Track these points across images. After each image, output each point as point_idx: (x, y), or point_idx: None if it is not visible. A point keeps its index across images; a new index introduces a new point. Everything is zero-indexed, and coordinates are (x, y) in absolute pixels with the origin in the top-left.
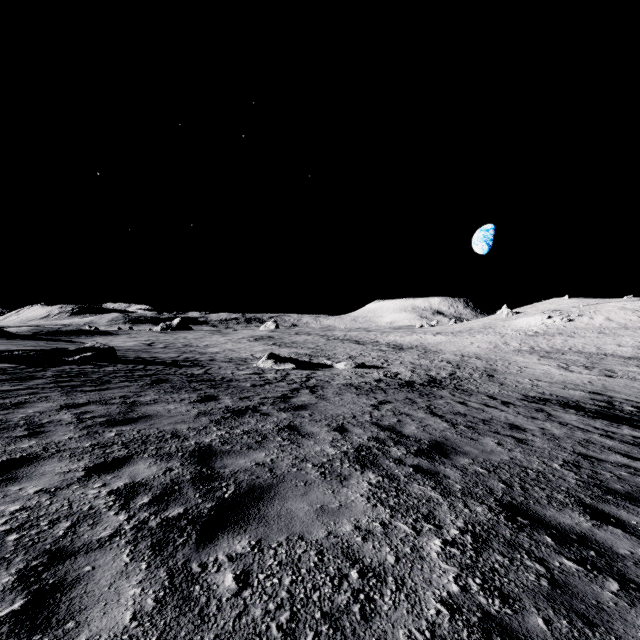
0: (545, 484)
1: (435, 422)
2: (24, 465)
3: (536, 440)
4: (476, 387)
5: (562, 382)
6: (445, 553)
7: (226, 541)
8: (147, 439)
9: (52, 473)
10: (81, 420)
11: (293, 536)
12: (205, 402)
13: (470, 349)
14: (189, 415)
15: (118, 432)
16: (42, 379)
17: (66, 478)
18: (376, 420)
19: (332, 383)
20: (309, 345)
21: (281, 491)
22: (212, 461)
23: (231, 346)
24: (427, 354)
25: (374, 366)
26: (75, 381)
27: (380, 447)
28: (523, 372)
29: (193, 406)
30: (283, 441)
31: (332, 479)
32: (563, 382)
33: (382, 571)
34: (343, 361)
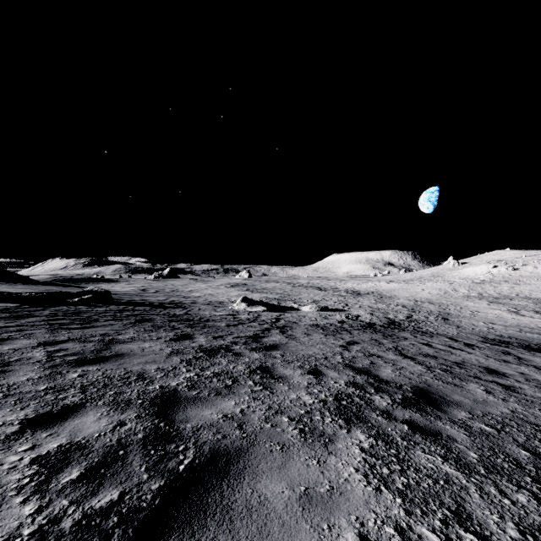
0: None
1: (409, 365)
2: None
3: (524, 387)
4: (434, 329)
5: (517, 325)
6: None
7: None
8: (109, 381)
9: None
10: (51, 358)
11: None
12: (180, 341)
13: (422, 295)
14: (161, 354)
15: (82, 373)
16: (37, 317)
17: None
18: (349, 362)
19: (300, 324)
20: (277, 291)
21: (252, 460)
22: (173, 412)
23: (211, 291)
24: (383, 299)
25: (336, 309)
26: (66, 319)
27: (361, 395)
28: (476, 316)
29: (167, 345)
30: (255, 386)
31: (314, 441)
32: (517, 325)
33: None
34: (308, 305)
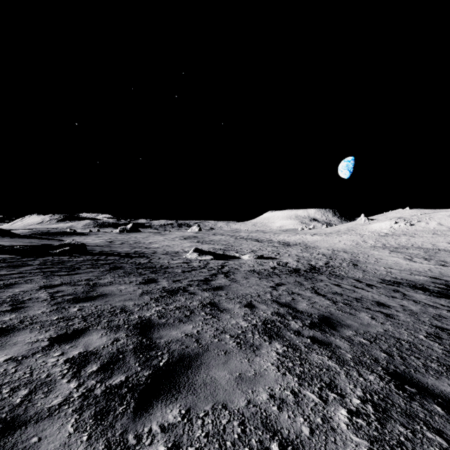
0: (418, 353)
1: (320, 300)
2: (2, 335)
3: (400, 315)
4: (345, 273)
5: (409, 270)
6: (353, 424)
7: (160, 410)
8: (101, 313)
9: (22, 343)
10: (53, 298)
11: (217, 405)
12: (148, 284)
13: (338, 245)
14: (135, 294)
15: (80, 307)
16: (31, 266)
17: (33, 347)
18: (275, 298)
19: (240, 270)
20: (223, 242)
21: (206, 360)
22: (151, 332)
23: (168, 243)
24: (307, 249)
25: (270, 257)
26: (54, 268)
27: (281, 321)
28: (379, 262)
29: (138, 287)
30: (206, 315)
31: (246, 349)
32: (409, 270)
33: (300, 444)
34: (247, 254)
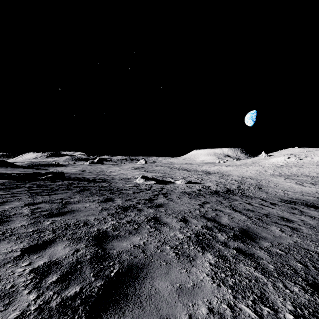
0: None
1: (238, 215)
2: None
3: (302, 228)
4: (253, 194)
5: (300, 192)
6: None
7: None
8: (68, 226)
9: None
10: (33, 213)
11: None
12: (106, 202)
13: (246, 174)
14: (96, 210)
15: (52, 221)
16: (22, 188)
17: (6, 257)
18: (203, 214)
19: (175, 191)
20: (162, 172)
21: (150, 270)
22: (105, 243)
23: (123, 172)
24: (223, 176)
25: (196, 182)
26: (39, 189)
27: (210, 233)
28: (277, 186)
29: (99, 204)
30: (150, 228)
31: (184, 259)
32: (301, 192)
33: None
34: (180, 180)
